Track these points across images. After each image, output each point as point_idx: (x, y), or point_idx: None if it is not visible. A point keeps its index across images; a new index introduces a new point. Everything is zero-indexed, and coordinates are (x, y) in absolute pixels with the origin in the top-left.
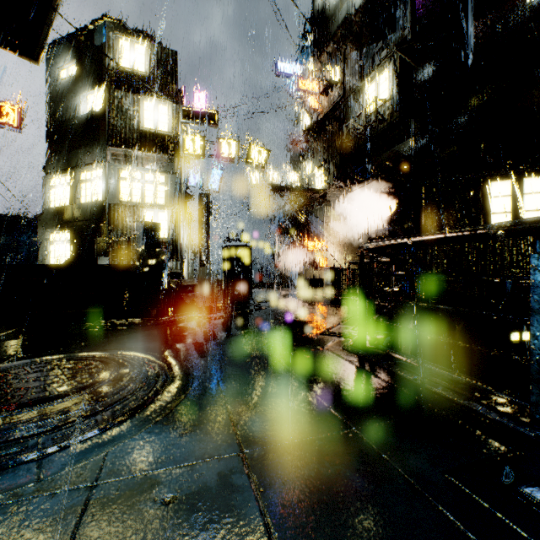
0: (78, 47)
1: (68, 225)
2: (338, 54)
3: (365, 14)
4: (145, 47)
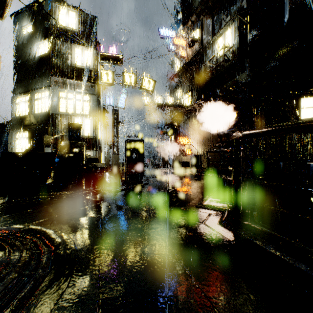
0: (33, 14)
1: (27, 127)
2: (198, 21)
3: None
4: (76, 13)
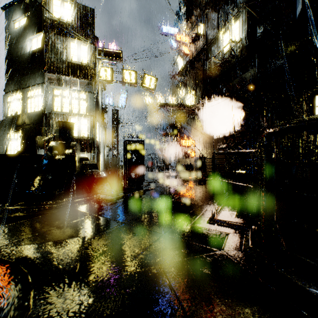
0: (25, 6)
1: (19, 128)
2: (203, 16)
3: None
4: (71, 5)
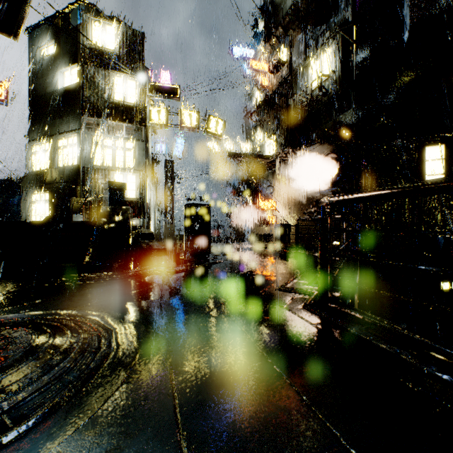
0: (56, 29)
1: (47, 187)
2: (286, 37)
3: (310, 1)
4: (115, 28)
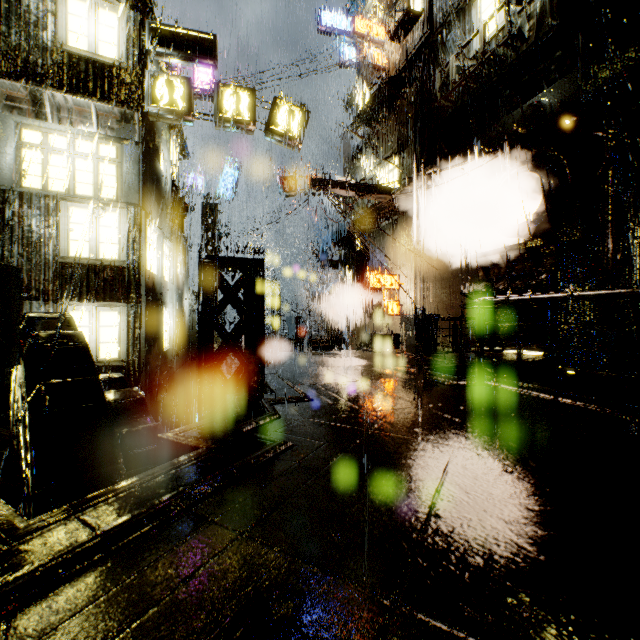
0: None
1: None
2: None
3: None
4: None
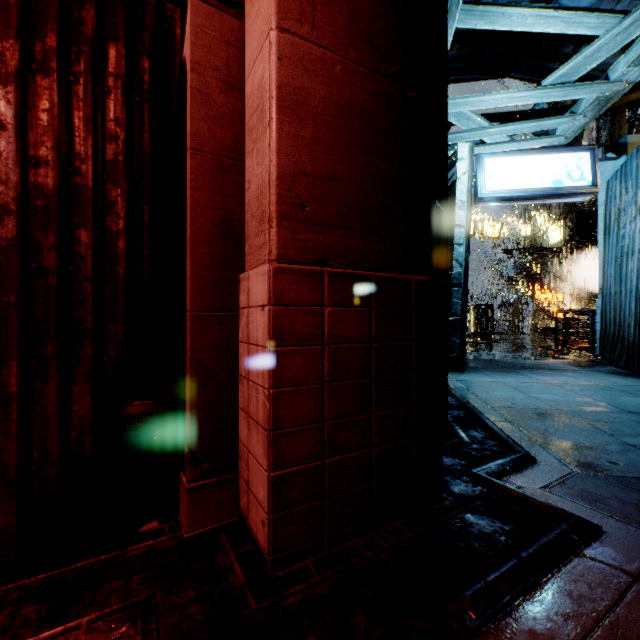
0: None
1: None
2: None
3: None
4: None
